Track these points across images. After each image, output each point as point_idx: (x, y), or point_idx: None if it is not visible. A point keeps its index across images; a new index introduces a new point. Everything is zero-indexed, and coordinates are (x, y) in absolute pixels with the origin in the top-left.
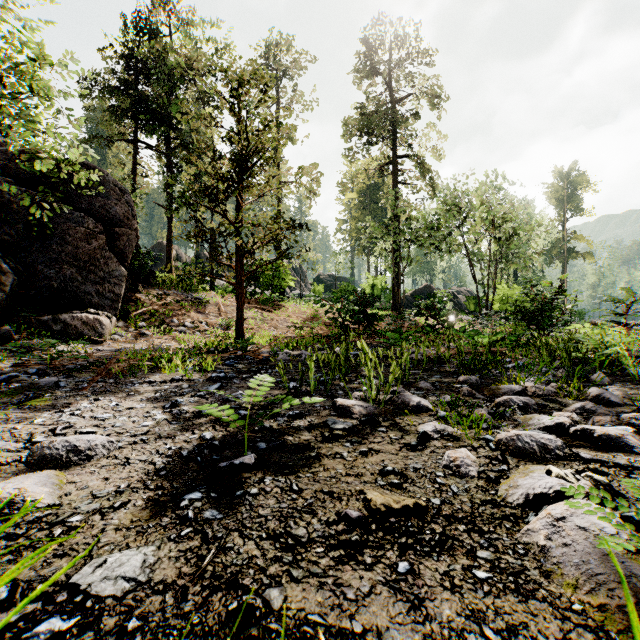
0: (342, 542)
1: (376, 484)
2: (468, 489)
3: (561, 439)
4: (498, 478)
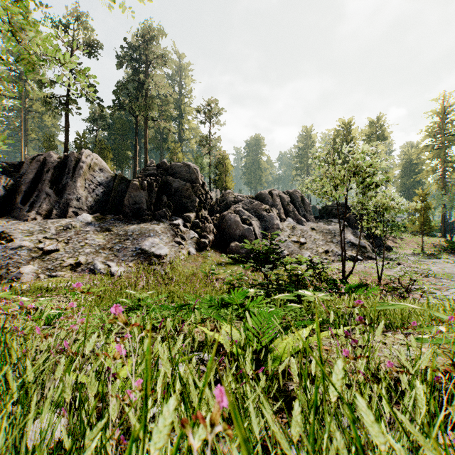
0: None
1: None
2: None
3: None
4: None
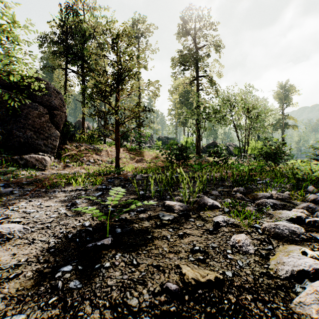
0: (163, 312)
1: (188, 260)
2: (249, 263)
3: (300, 226)
4: (268, 255)
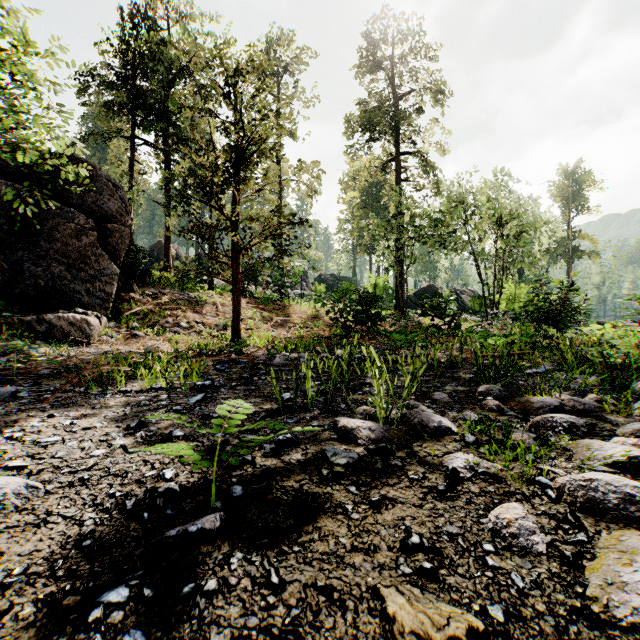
0: None
1: (398, 572)
2: (539, 581)
3: (637, 480)
4: (579, 558)
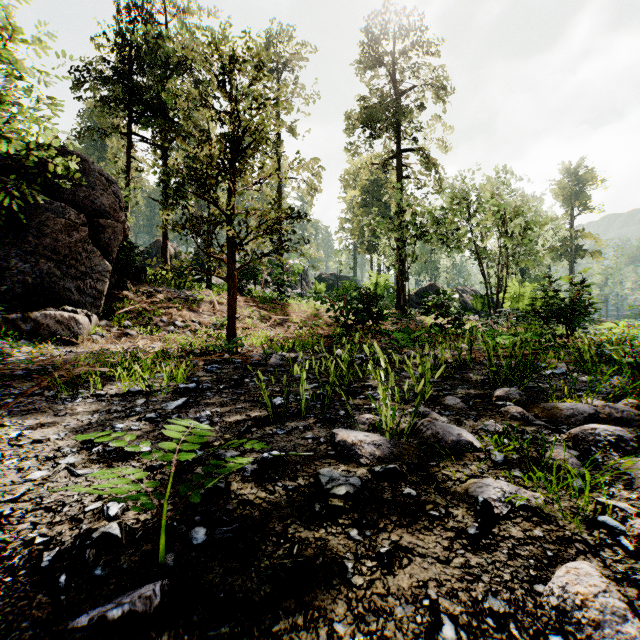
0: None
1: None
2: None
3: None
4: None
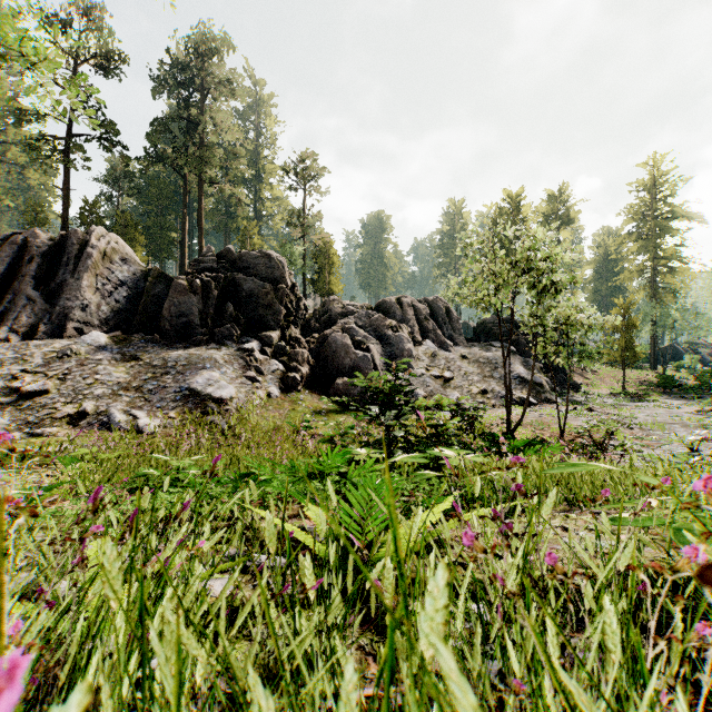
0: None
1: None
2: None
3: None
4: None
